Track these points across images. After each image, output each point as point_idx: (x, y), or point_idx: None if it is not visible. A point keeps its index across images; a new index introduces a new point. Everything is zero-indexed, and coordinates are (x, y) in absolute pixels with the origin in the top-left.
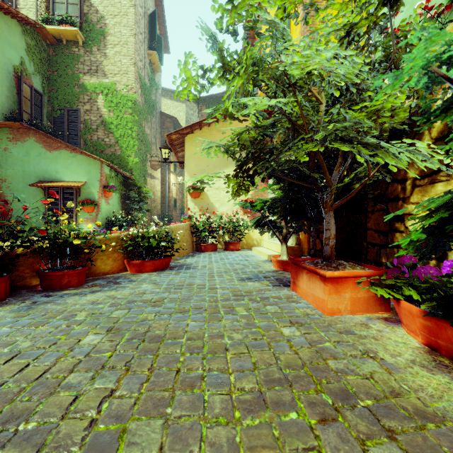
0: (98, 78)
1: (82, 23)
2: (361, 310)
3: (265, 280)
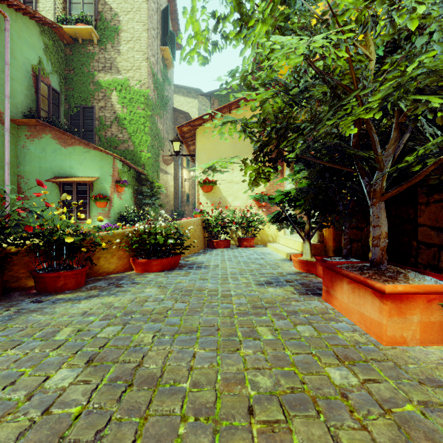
0: (111, 75)
1: (97, 21)
2: (435, 339)
3: (288, 285)
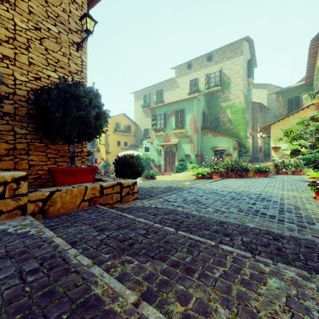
0: (227, 103)
1: (221, 83)
2: None
3: (301, 181)
